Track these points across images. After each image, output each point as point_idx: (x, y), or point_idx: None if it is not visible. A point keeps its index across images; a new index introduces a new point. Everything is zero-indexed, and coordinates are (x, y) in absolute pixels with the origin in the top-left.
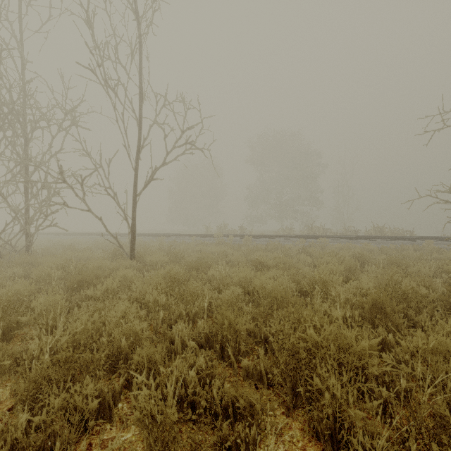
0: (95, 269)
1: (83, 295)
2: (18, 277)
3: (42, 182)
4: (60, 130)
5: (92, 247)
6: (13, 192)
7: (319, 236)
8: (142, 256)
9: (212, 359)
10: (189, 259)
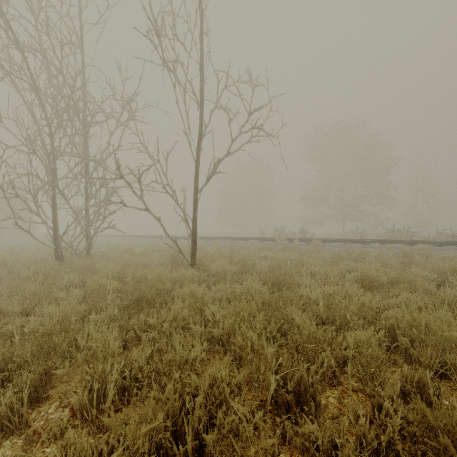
0: (155, 281)
1: (142, 319)
2: (75, 285)
3: (99, 179)
4: (117, 126)
5: (148, 250)
6: (75, 193)
7: (411, 241)
8: (204, 264)
9: None
10: (259, 269)
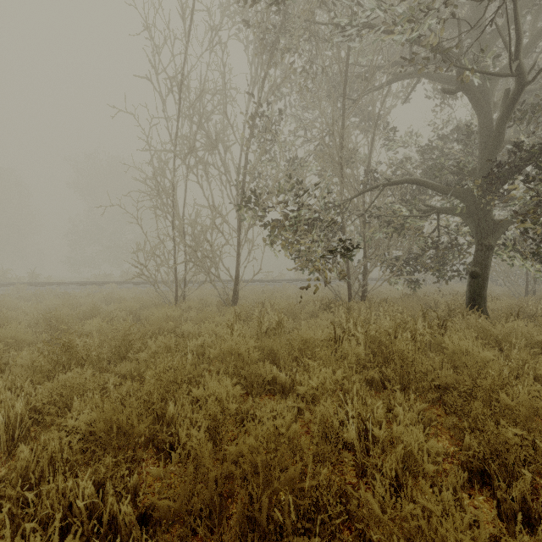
0: None
1: None
2: None
3: None
4: None
5: None
6: None
7: (121, 282)
8: None
9: None
10: None
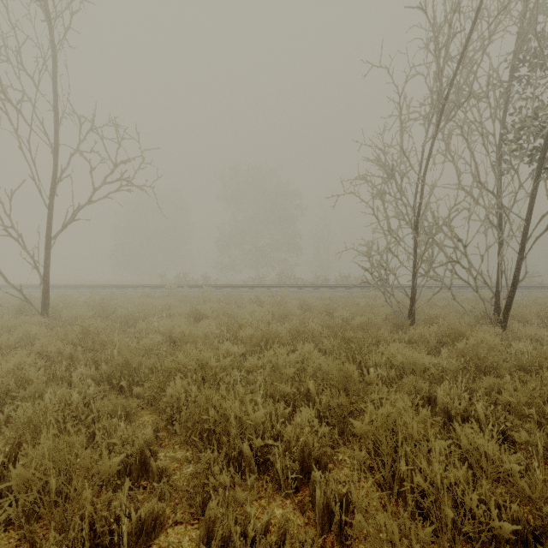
0: None
1: None
2: None
3: None
4: None
5: None
6: None
7: (285, 285)
8: (59, 312)
9: (105, 390)
10: (123, 313)
